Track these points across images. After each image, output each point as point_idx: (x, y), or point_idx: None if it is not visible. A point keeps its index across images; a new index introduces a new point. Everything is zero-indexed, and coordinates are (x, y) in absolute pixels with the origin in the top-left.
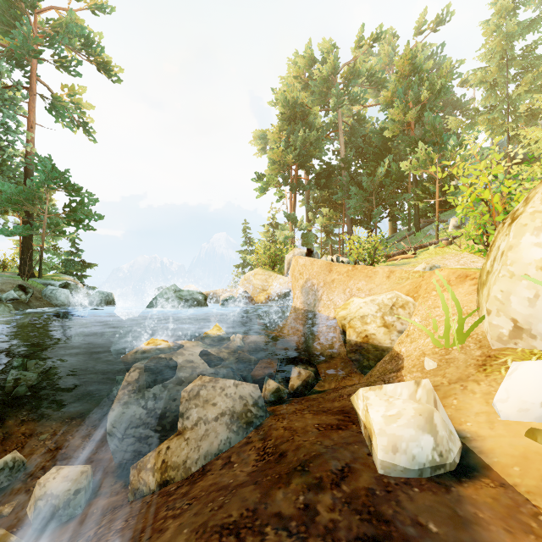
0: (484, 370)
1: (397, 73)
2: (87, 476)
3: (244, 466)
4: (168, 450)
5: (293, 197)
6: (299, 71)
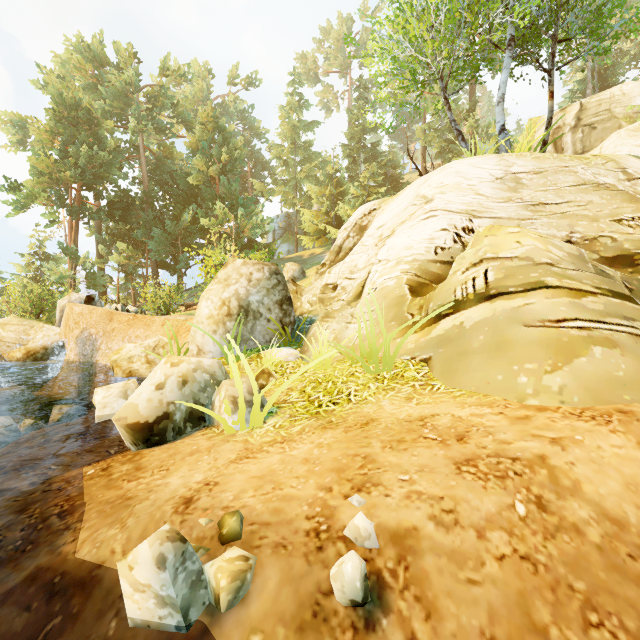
0: None
1: (202, 124)
2: None
3: None
4: None
5: (74, 224)
6: (84, 63)
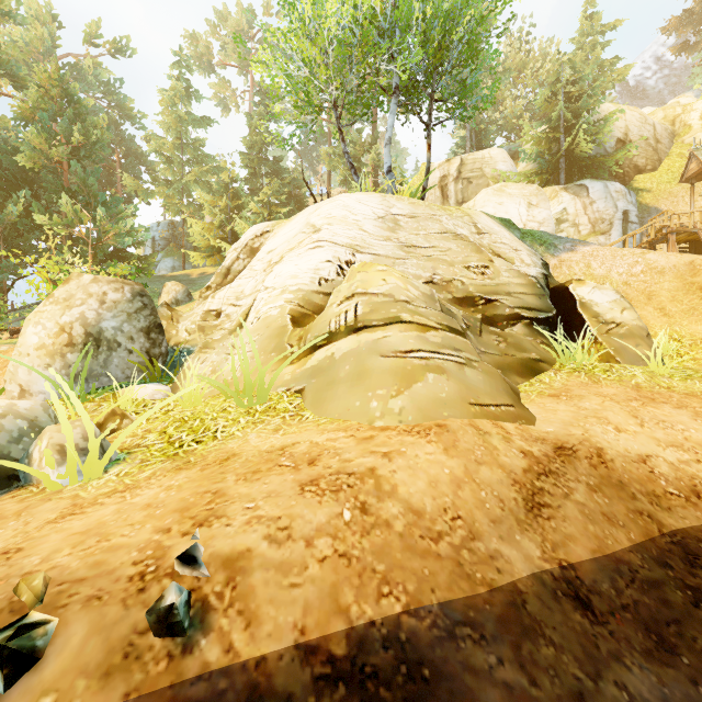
0: None
1: (40, 87)
2: None
3: None
4: None
5: None
6: None
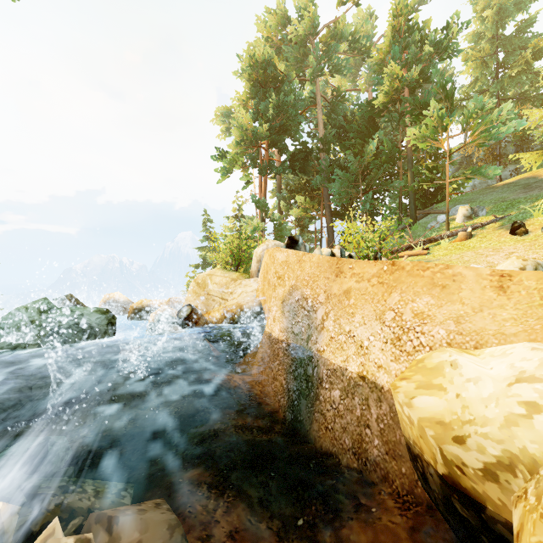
0: None
1: (392, 27)
2: None
3: None
4: None
5: (263, 182)
6: (270, 31)
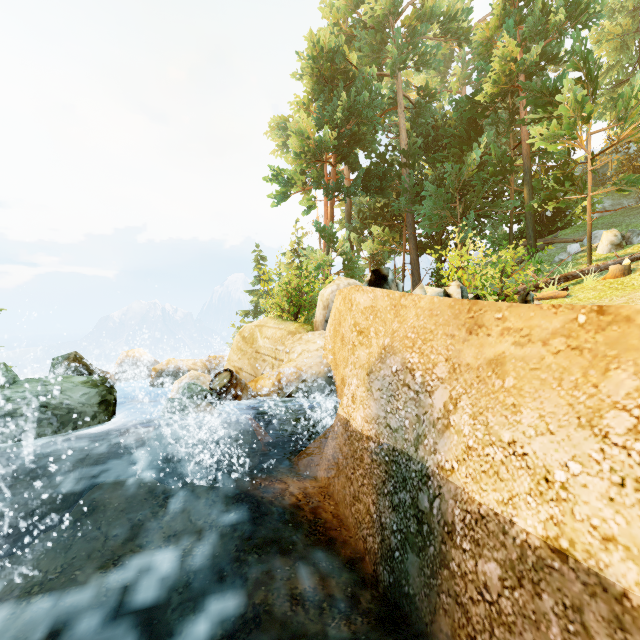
0: None
1: None
2: None
3: None
4: None
5: (329, 207)
6: (338, 16)
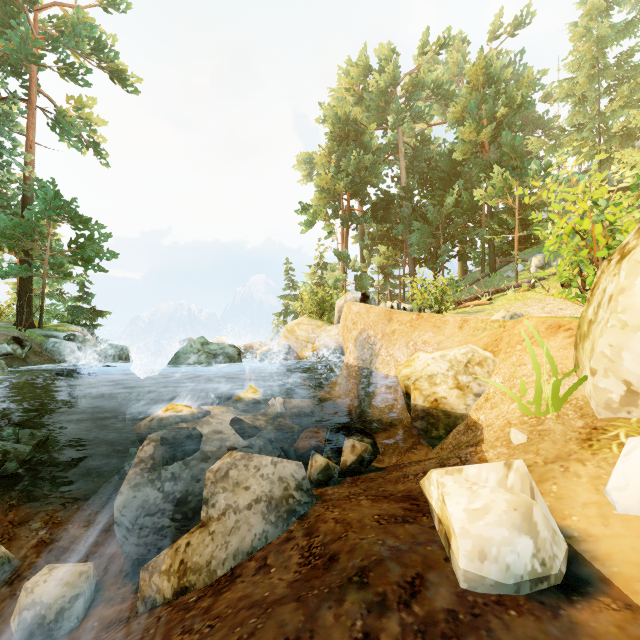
0: (590, 446)
1: (469, 84)
2: (88, 578)
3: (283, 571)
4: (189, 547)
5: (345, 232)
6: (352, 82)
